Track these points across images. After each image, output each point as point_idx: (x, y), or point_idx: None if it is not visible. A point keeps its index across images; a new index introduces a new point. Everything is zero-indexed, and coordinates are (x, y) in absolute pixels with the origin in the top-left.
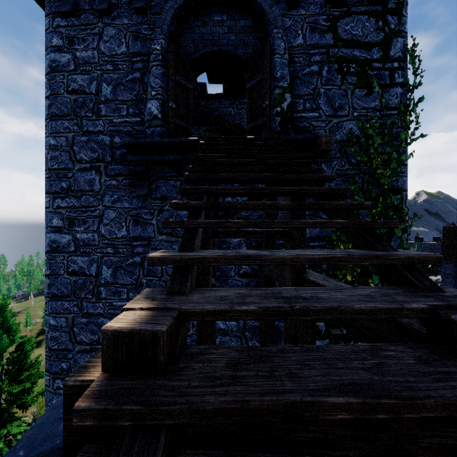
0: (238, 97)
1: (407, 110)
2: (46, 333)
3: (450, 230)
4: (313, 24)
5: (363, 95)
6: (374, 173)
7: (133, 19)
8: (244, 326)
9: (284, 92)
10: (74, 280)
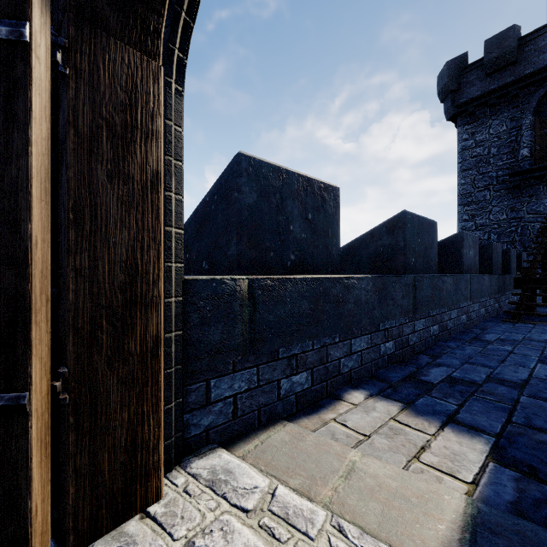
0: None
1: None
2: None
3: None
4: None
5: None
6: None
7: (510, 112)
8: None
9: None
10: None
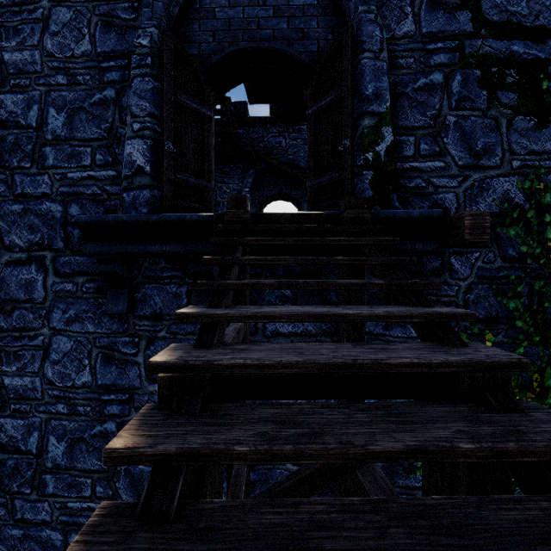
0: (291, 122)
1: None
2: None
3: None
4: None
5: (531, 127)
6: None
7: None
8: None
9: (380, 123)
10: None
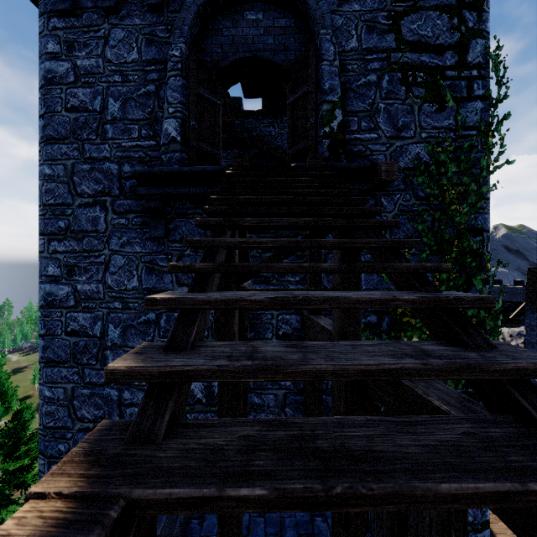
0: (279, 114)
1: (489, 130)
2: (40, 407)
3: (536, 273)
4: (371, 23)
5: (434, 111)
6: (447, 209)
7: (147, 19)
8: (284, 400)
9: (334, 108)
10: (74, 341)
